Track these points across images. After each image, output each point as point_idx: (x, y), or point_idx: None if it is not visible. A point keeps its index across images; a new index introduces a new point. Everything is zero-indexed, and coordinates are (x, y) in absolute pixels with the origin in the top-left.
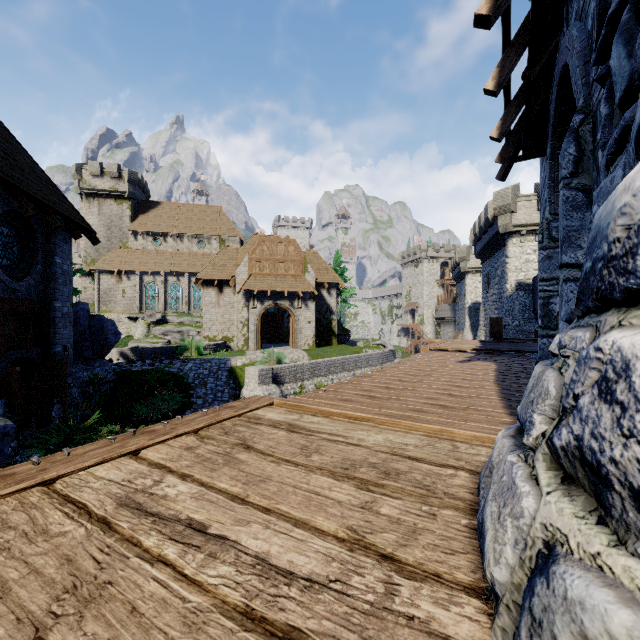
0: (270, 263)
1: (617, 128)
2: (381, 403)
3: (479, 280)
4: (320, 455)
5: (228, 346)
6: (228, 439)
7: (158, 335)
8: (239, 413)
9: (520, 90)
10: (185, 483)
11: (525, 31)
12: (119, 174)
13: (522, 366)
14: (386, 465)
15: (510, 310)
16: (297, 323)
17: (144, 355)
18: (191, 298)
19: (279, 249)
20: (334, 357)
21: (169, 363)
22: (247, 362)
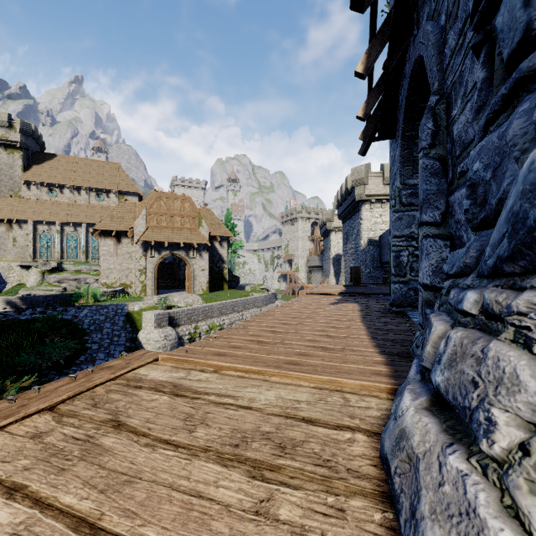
0: (167, 217)
1: (506, 83)
2: (269, 348)
3: (340, 237)
4: (206, 427)
5: (126, 292)
6: (96, 414)
7: (53, 283)
8: (117, 375)
9: (380, 80)
10: (10, 504)
11: (387, 26)
12: (9, 123)
13: (379, 306)
14: (280, 434)
15: (363, 260)
16: (192, 271)
17: (35, 303)
18: (89, 247)
19: (176, 205)
20: (225, 300)
21: (63, 310)
22: (144, 307)
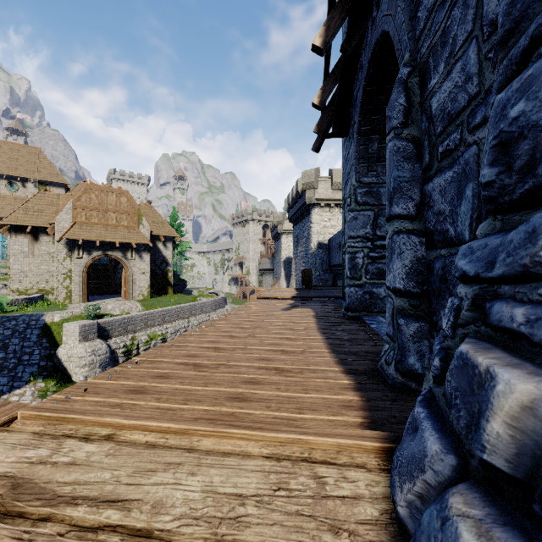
0: (99, 212)
1: None
2: (208, 375)
3: (291, 240)
4: None
5: (46, 300)
6: None
7: None
8: None
9: (336, 66)
10: None
11: None
12: None
13: (333, 311)
14: None
15: (314, 263)
16: (130, 274)
17: None
18: None
19: (110, 199)
20: (169, 306)
21: None
22: (67, 317)
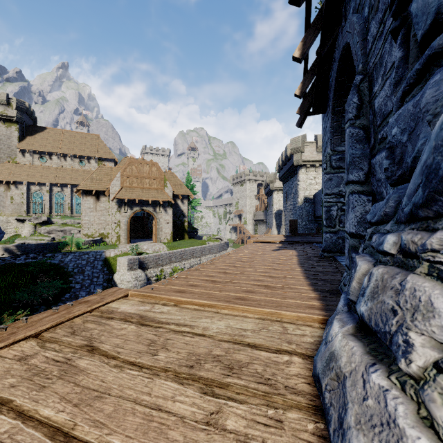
0: (138, 179)
1: (420, 60)
2: (221, 286)
3: (281, 195)
4: (166, 351)
5: (104, 241)
6: (74, 340)
7: (43, 233)
8: (92, 308)
9: (314, 64)
10: None
11: (320, 19)
12: (7, 101)
13: (313, 252)
14: (229, 357)
15: (300, 215)
16: (159, 224)
17: (28, 250)
18: (73, 204)
19: (145, 169)
20: (186, 248)
21: (51, 256)
22: (119, 253)
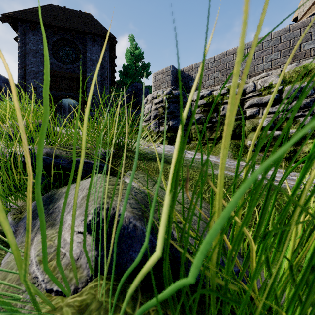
0: None
1: None
2: None
3: None
4: None
5: None
6: None
7: None
8: None
9: None
10: None
11: None
12: None
13: None
14: None
15: None
16: None
17: None
18: None
19: None
20: None
21: None
22: None
